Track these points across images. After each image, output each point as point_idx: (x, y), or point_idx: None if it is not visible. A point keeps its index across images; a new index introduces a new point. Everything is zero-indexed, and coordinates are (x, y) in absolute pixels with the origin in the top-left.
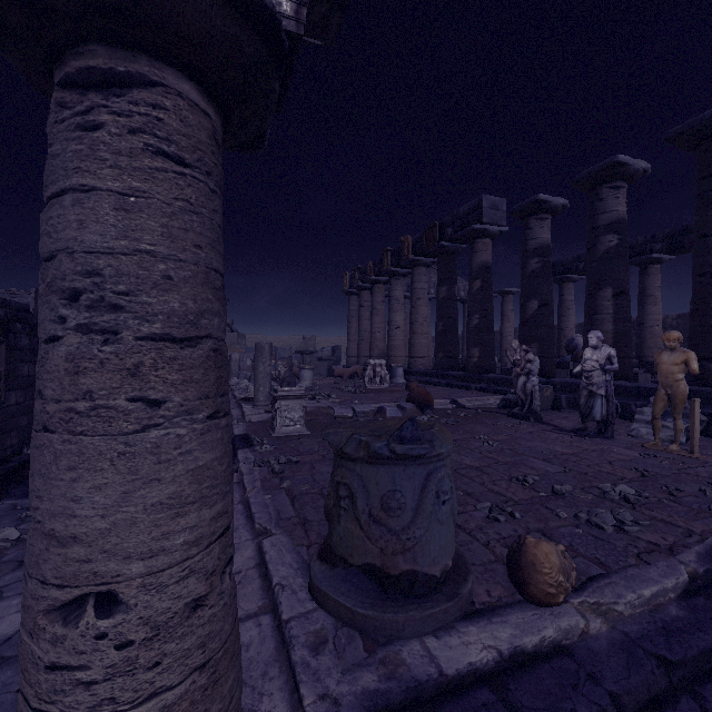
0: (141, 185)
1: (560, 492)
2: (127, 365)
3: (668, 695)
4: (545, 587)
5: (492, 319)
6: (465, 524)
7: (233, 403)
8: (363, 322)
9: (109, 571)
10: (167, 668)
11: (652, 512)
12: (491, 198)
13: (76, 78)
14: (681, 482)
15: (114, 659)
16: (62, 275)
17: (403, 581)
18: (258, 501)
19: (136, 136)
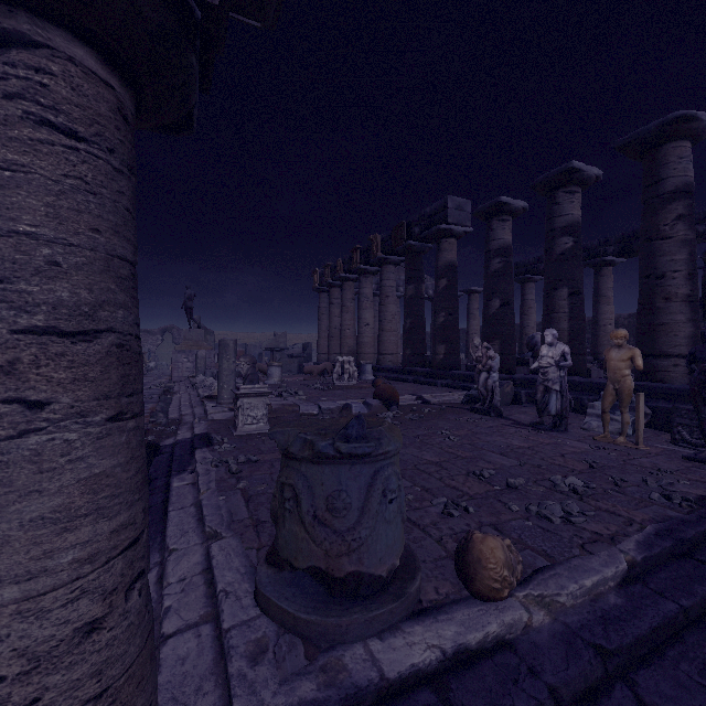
0: (19, 157)
1: (513, 485)
2: None
3: (603, 684)
4: (490, 583)
5: (457, 317)
6: (420, 520)
7: (196, 401)
8: (333, 319)
9: None
10: (49, 703)
11: (598, 502)
12: (456, 199)
13: None
14: (626, 472)
15: None
16: None
17: (348, 583)
18: (211, 503)
19: (13, 102)
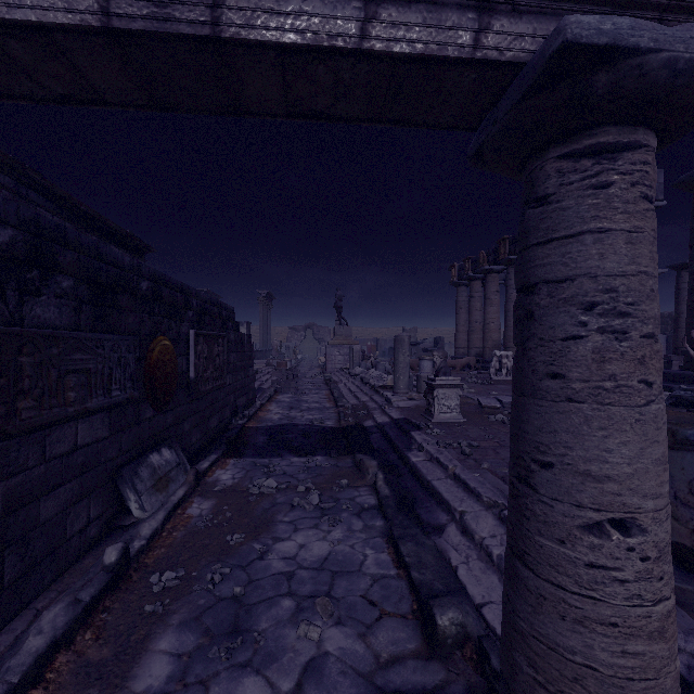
0: (639, 223)
1: None
2: (637, 356)
3: None
4: None
5: None
6: None
7: (368, 390)
8: (473, 312)
9: (633, 504)
10: (666, 583)
11: None
12: None
13: (577, 151)
14: None
15: (639, 567)
16: (584, 292)
17: None
18: (470, 477)
19: (634, 188)
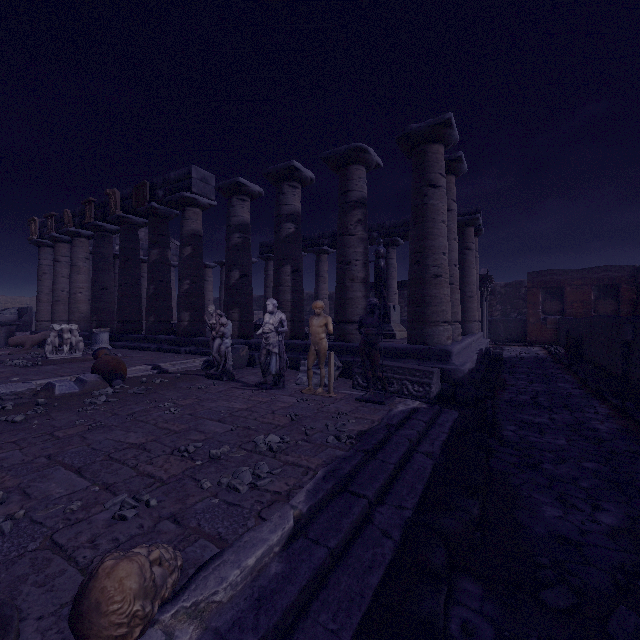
0: None
1: (216, 456)
2: None
3: None
4: (111, 632)
5: (202, 285)
6: (73, 541)
7: None
8: (59, 279)
9: None
10: None
11: (288, 456)
12: (201, 171)
13: None
14: (316, 420)
15: None
16: None
17: None
18: None
19: None
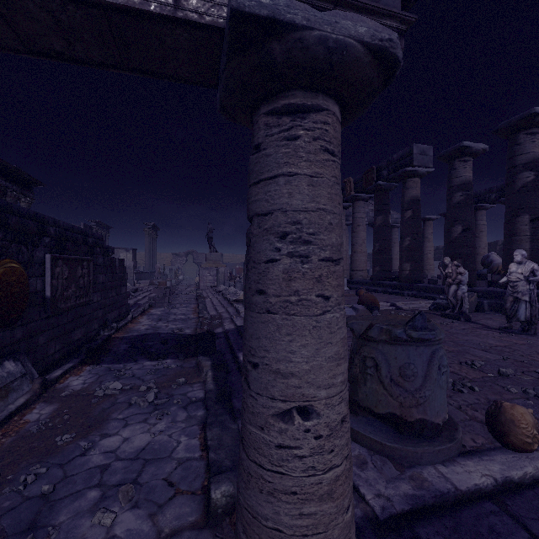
0: (319, 170)
1: (505, 374)
2: (315, 276)
3: None
4: (523, 438)
5: (420, 241)
6: None
7: (226, 303)
8: None
9: (310, 394)
10: (336, 454)
11: None
12: (420, 146)
13: (278, 109)
14: None
15: (313, 444)
16: (279, 224)
17: (415, 426)
18: None
19: (316, 141)
